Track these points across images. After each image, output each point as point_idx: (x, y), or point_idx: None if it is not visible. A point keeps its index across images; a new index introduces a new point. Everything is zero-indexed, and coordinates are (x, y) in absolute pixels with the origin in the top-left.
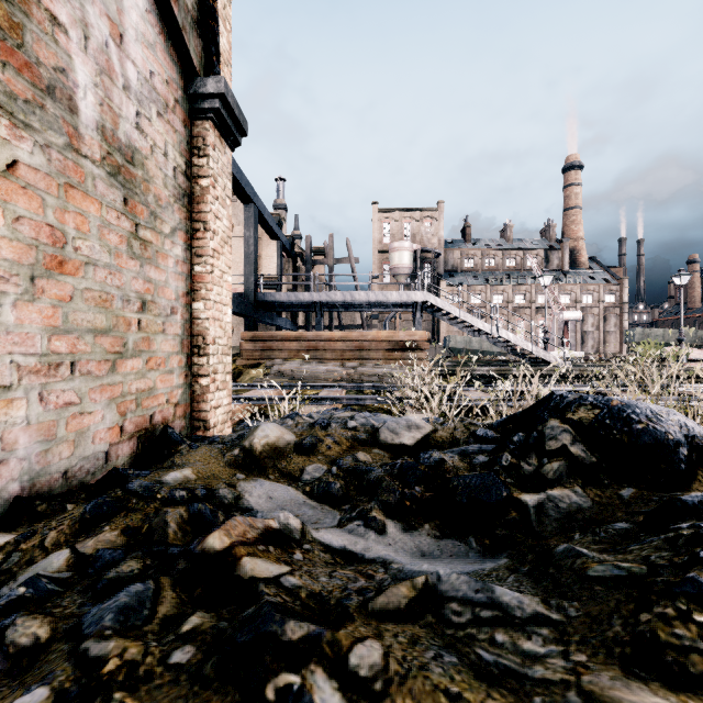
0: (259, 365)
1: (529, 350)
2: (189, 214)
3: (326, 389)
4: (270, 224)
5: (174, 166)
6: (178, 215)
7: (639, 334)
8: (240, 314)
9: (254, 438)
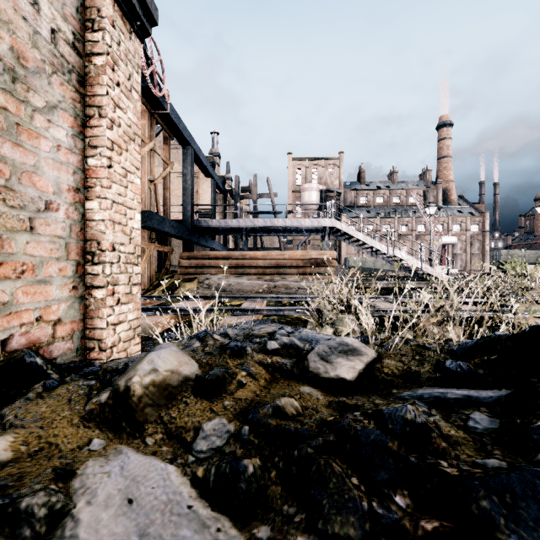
0: (194, 279)
1: (419, 267)
2: (80, 97)
3: (249, 300)
4: (205, 164)
5: (52, 27)
6: (60, 91)
7: (505, 255)
8: (178, 237)
9: (134, 375)
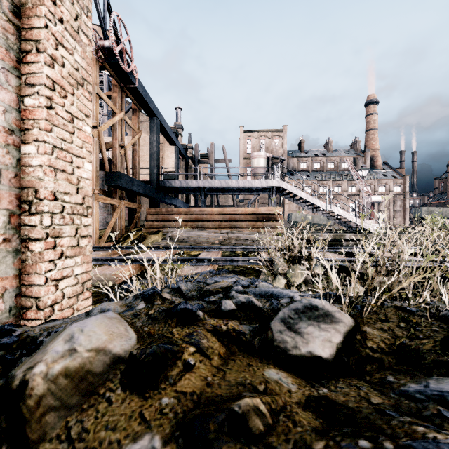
0: (159, 232)
1: (354, 222)
2: (14, 28)
3: (206, 250)
4: (169, 133)
5: None
6: None
7: (425, 211)
8: (145, 195)
9: (38, 361)
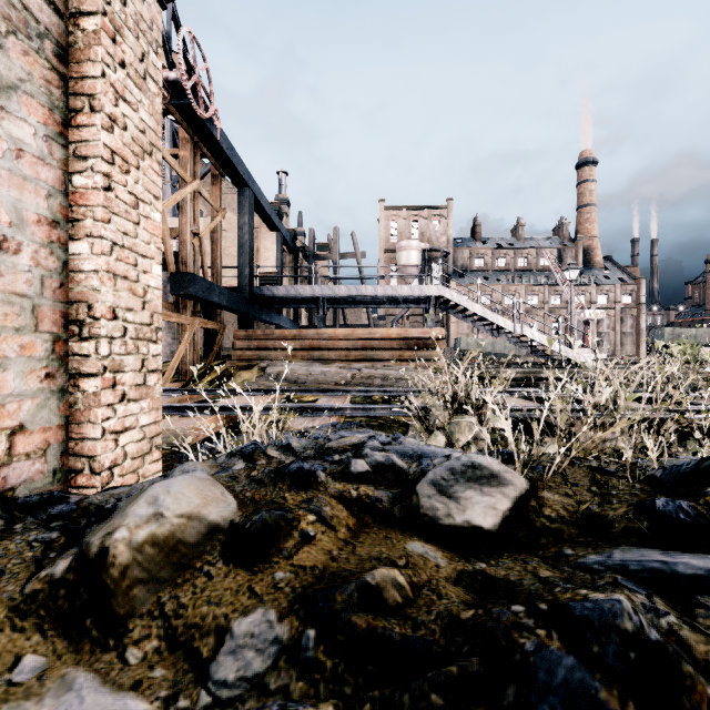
0: (253, 366)
1: (557, 351)
2: (60, 78)
3: (327, 394)
4: (268, 213)
5: None
6: (22, 64)
7: (669, 334)
8: (231, 310)
9: (118, 526)
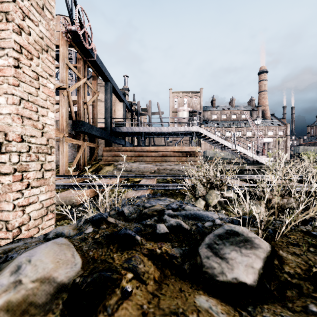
0: (111, 164)
1: (252, 157)
2: None
3: (145, 178)
4: (119, 93)
5: None
6: None
7: (302, 149)
8: (102, 138)
9: None
